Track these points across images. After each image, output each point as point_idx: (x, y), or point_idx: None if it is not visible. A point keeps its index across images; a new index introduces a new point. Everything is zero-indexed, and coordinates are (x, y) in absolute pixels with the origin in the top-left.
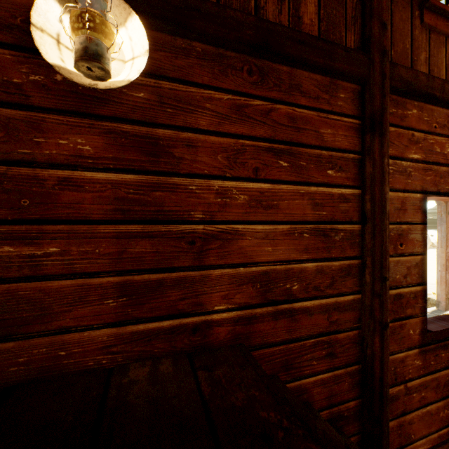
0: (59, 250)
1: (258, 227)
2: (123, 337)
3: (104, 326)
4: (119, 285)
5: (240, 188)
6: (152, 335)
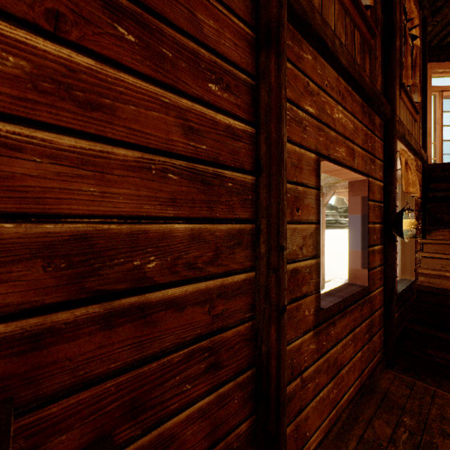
0: None
1: (62, 140)
2: None
3: None
4: None
5: (6, 37)
6: None
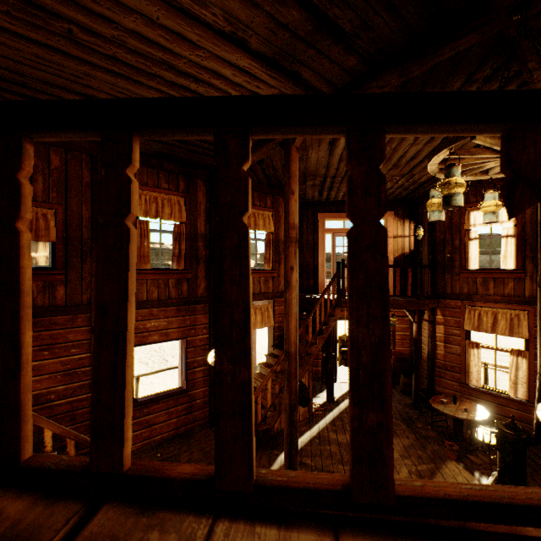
0: None
1: (33, 378)
2: None
3: None
4: None
5: None
6: None
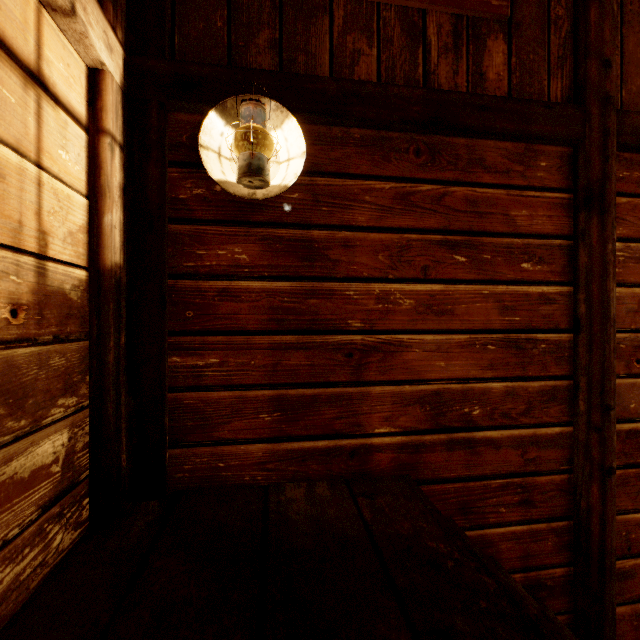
0: (219, 361)
1: (427, 337)
2: (278, 455)
3: (259, 441)
4: (274, 399)
5: (406, 291)
6: (307, 455)
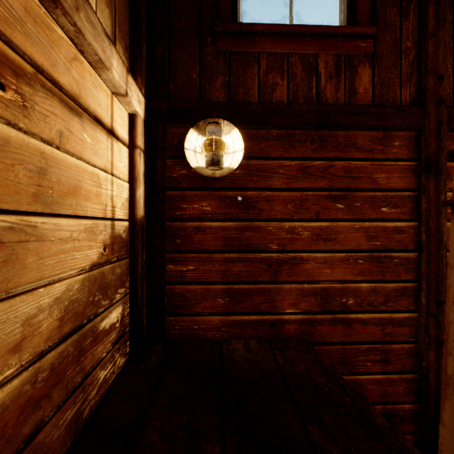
0: (194, 268)
1: (318, 255)
2: (227, 323)
3: (217, 314)
4: (225, 290)
5: (305, 226)
6: (244, 324)
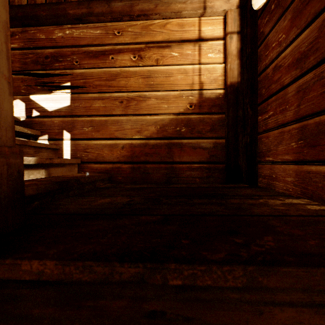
0: (273, 112)
1: None
2: (301, 174)
3: (290, 163)
4: (298, 130)
5: None
6: (322, 179)
